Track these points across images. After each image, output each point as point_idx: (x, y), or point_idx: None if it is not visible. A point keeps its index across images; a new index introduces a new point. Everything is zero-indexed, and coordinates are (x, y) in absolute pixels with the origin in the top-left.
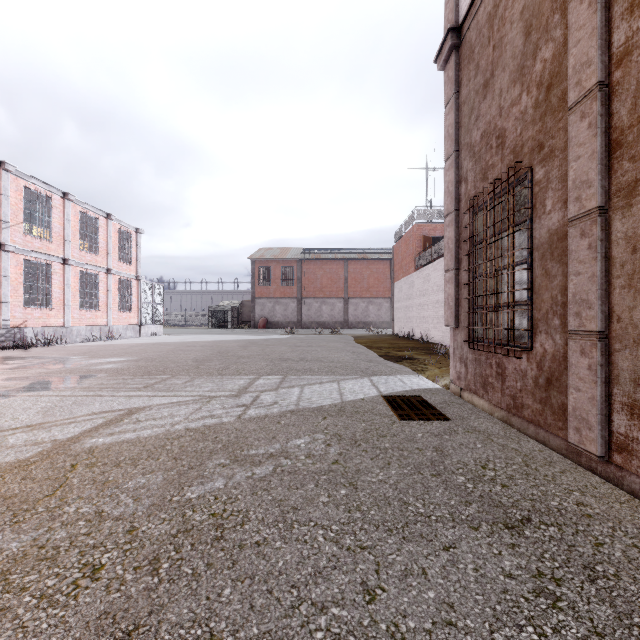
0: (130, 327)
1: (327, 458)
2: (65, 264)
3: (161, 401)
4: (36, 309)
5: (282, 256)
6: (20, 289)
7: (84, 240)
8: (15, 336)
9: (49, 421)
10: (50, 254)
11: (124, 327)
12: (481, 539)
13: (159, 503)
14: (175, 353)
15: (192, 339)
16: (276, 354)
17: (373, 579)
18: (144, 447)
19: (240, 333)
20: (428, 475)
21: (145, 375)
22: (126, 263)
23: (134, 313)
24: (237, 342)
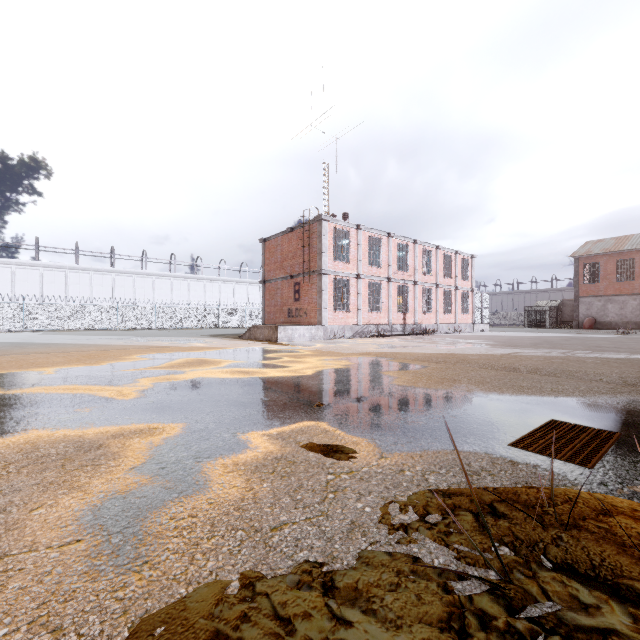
0: (467, 325)
1: (599, 362)
2: (437, 287)
3: (527, 351)
4: (425, 314)
5: (616, 248)
6: (420, 304)
7: (444, 271)
8: (418, 328)
9: (492, 351)
10: (431, 283)
11: (464, 325)
12: (634, 369)
13: (544, 360)
14: (513, 340)
15: (516, 334)
16: (594, 344)
17: (597, 367)
18: (532, 356)
19: (560, 332)
20: (635, 366)
21: (509, 346)
22: (465, 281)
23: (470, 315)
24: (558, 337)
